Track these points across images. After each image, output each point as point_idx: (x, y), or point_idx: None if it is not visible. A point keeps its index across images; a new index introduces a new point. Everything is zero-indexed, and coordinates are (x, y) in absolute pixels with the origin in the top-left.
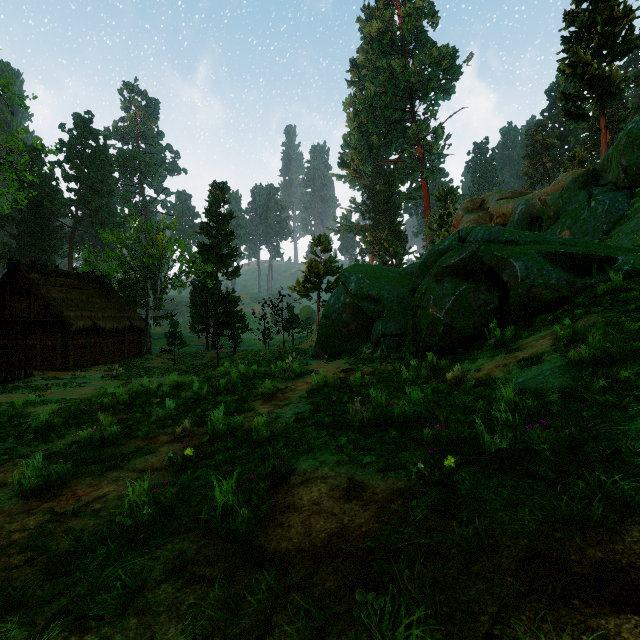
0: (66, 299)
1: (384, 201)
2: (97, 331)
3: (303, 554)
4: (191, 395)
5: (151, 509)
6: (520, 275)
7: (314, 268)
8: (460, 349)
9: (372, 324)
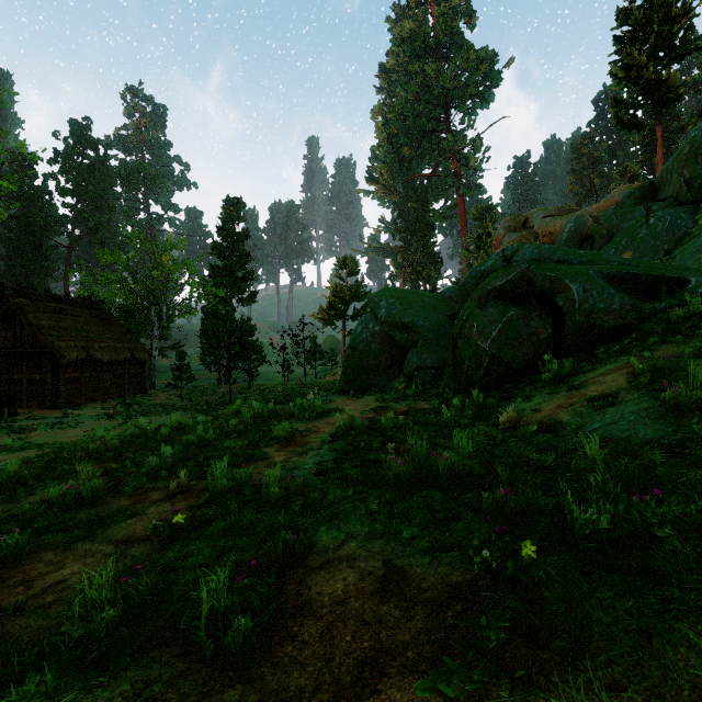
0: (57, 327)
1: (416, 220)
2: (93, 363)
3: (321, 698)
4: (194, 439)
5: (114, 610)
6: (578, 299)
7: (339, 293)
8: (508, 385)
9: (405, 355)
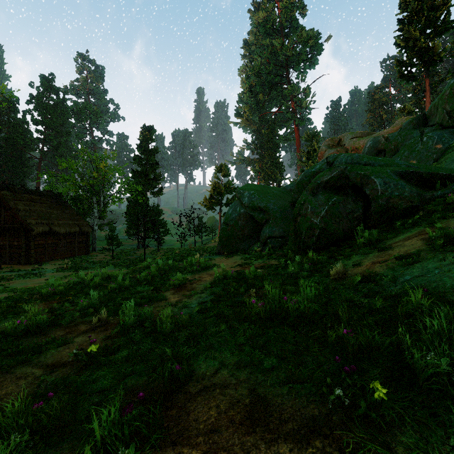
0: (29, 210)
1: (268, 141)
2: (53, 234)
3: None
4: (115, 286)
5: (21, 436)
6: (380, 189)
7: (217, 188)
8: (333, 248)
9: (261, 229)
